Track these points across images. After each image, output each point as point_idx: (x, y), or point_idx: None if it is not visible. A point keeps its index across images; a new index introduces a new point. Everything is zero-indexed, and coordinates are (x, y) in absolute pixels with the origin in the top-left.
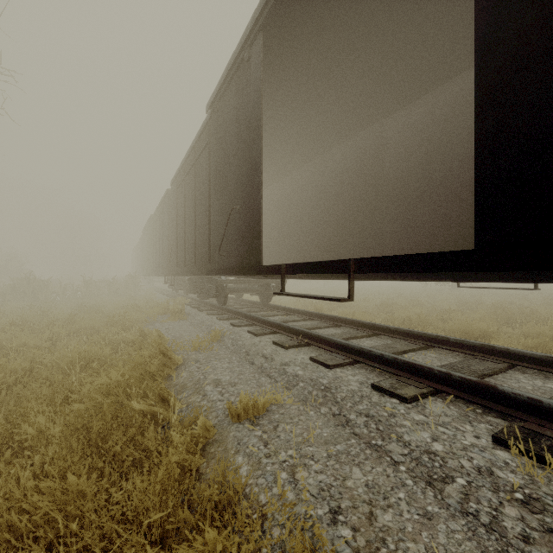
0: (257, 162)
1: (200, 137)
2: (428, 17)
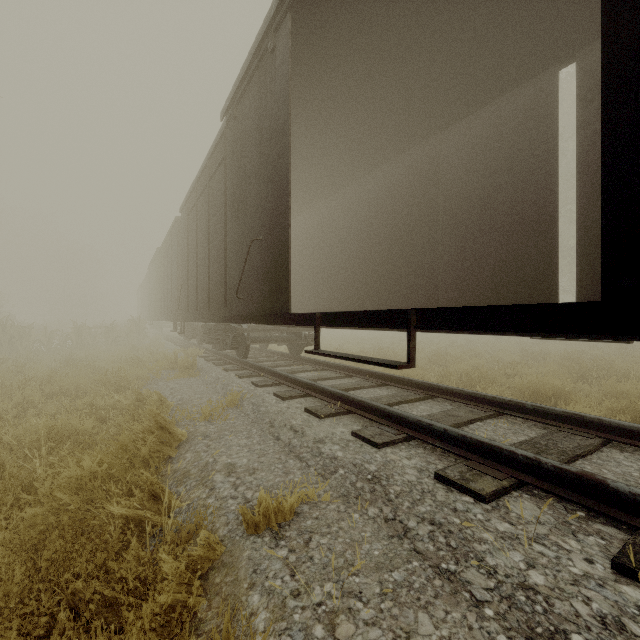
0: (284, 180)
1: (214, 152)
2: (498, 2)
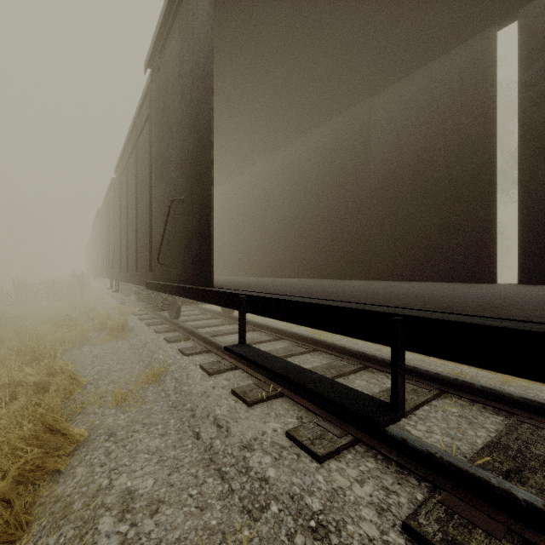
0: (206, 129)
1: (141, 109)
2: None
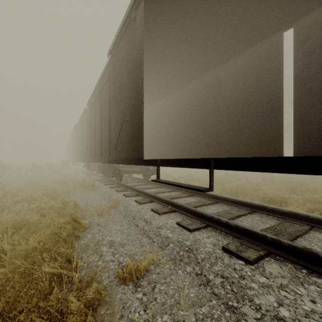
0: (140, 88)
1: (104, 74)
2: None
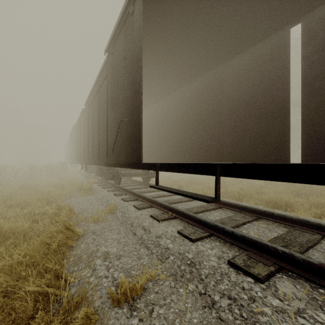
0: (139, 86)
1: (101, 73)
2: None
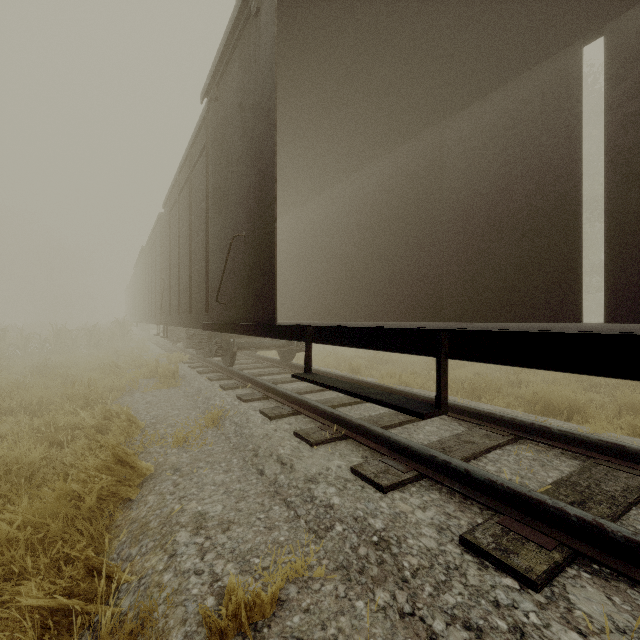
0: (270, 164)
1: (195, 140)
2: None
